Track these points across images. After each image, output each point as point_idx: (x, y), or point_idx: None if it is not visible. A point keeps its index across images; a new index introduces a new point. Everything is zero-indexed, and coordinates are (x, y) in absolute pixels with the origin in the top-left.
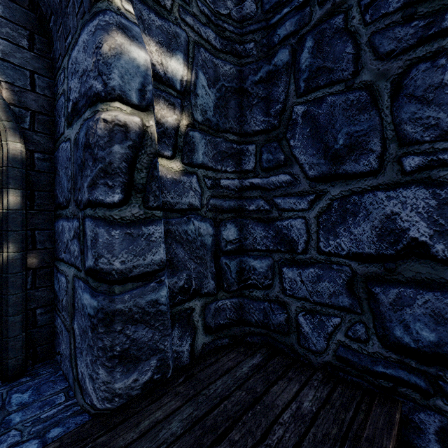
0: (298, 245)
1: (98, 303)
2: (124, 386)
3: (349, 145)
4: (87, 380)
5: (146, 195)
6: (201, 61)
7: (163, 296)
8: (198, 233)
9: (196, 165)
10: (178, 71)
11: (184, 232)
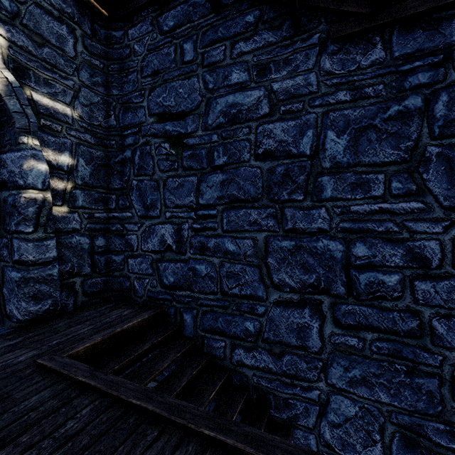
0: (134, 247)
1: (21, 274)
2: (35, 309)
3: (151, 204)
4: (15, 310)
5: (46, 227)
6: (81, 152)
7: (55, 272)
8: (79, 243)
9: (77, 207)
10: (65, 161)
11: (70, 242)
